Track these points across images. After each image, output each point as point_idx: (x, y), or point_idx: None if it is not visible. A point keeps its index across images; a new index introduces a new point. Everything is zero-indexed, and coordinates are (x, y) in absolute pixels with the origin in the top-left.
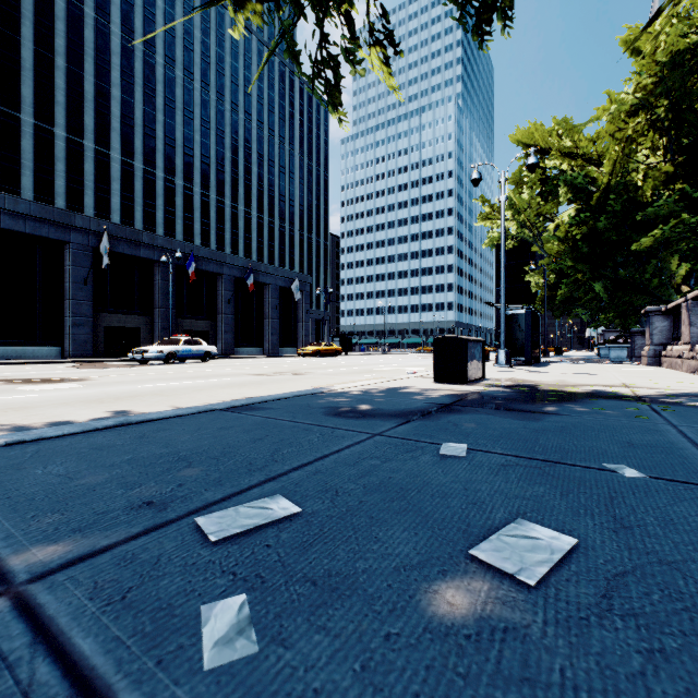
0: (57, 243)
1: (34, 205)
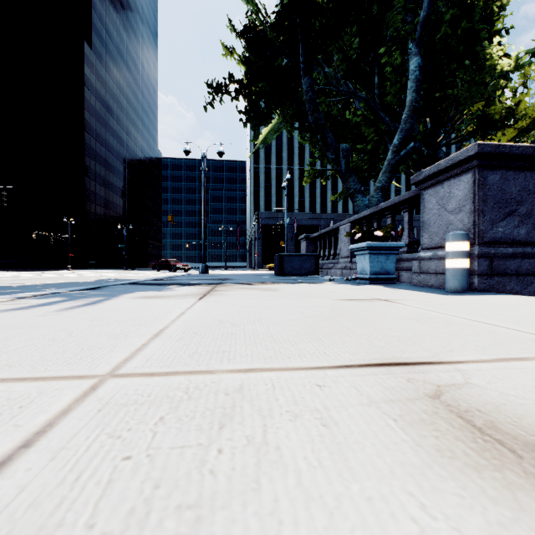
0: (317, 226)
1: (310, 214)
